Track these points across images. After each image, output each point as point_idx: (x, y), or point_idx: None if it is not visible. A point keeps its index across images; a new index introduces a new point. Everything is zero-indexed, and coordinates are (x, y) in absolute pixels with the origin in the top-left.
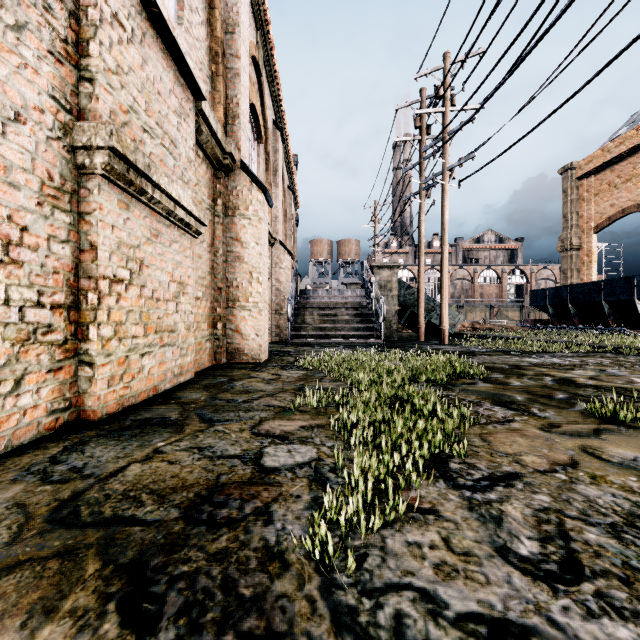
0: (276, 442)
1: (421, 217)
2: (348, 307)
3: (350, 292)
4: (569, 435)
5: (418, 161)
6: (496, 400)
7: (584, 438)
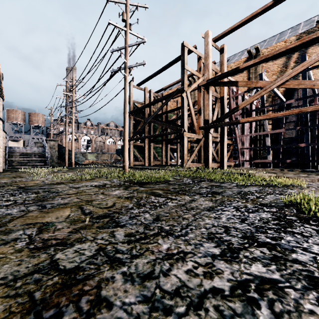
0: (21, 175)
1: (66, 125)
2: (35, 154)
3: (36, 148)
4: (67, 173)
5: (65, 105)
6: (63, 172)
7: (68, 173)
